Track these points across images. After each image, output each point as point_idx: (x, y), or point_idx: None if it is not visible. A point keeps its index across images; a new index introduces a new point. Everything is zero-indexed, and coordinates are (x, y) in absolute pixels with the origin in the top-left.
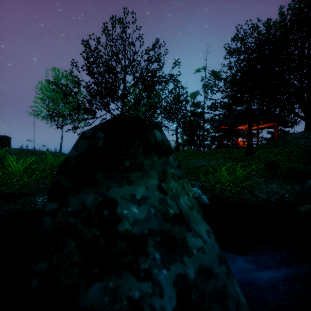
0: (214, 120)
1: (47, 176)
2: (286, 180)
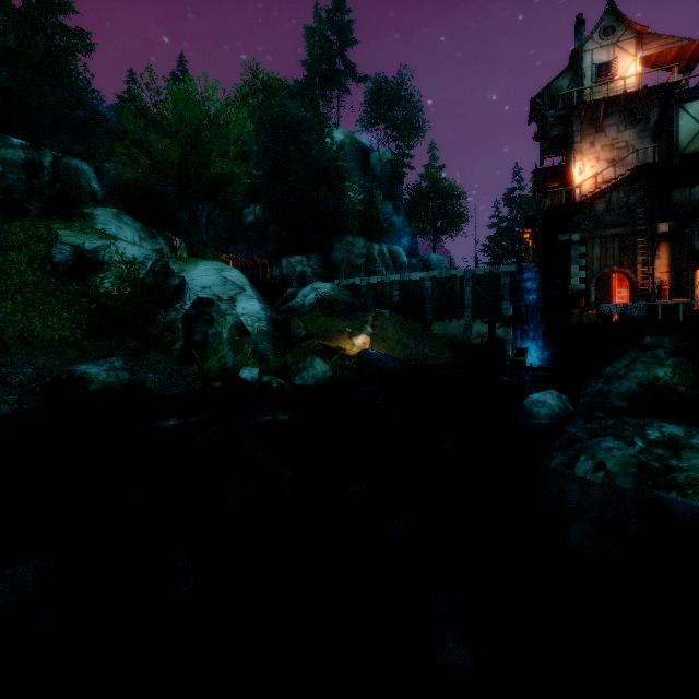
0: None
1: None
2: None
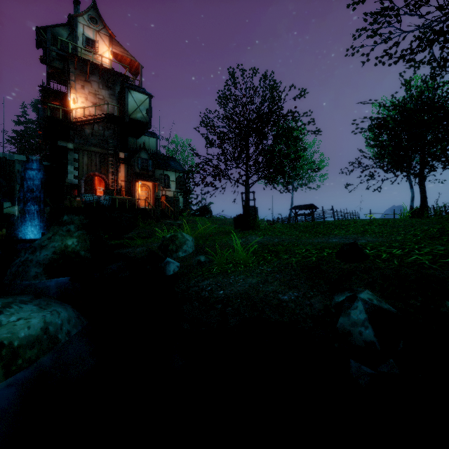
0: (435, 139)
1: None
2: (309, 280)
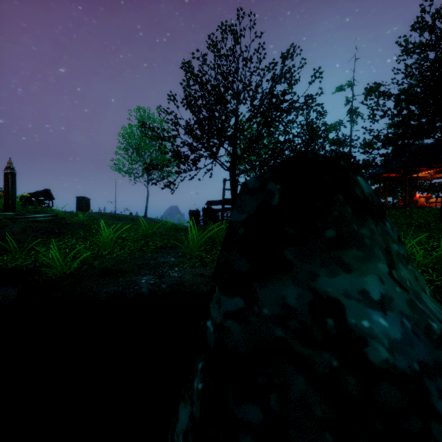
0: (376, 163)
1: (142, 248)
2: None
